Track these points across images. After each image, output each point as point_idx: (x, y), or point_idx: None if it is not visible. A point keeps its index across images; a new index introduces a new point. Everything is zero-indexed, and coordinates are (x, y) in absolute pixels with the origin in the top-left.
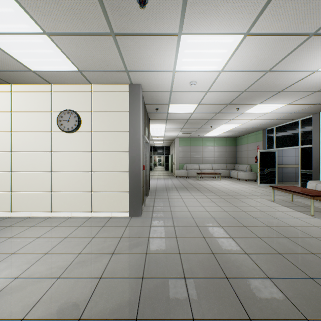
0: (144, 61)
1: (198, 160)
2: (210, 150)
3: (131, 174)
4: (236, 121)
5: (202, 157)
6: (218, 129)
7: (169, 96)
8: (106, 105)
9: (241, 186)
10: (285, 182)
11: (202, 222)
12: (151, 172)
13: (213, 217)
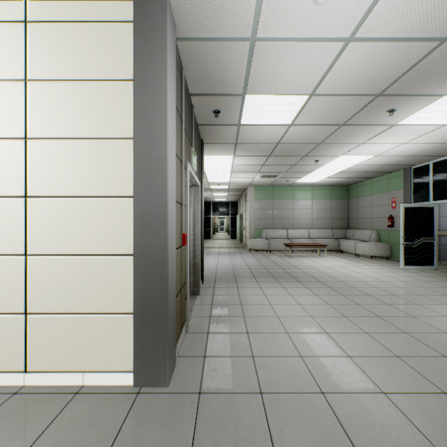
0: None
1: (286, 223)
2: (305, 207)
3: (139, 263)
4: (367, 149)
5: (292, 217)
6: (326, 168)
7: (247, 61)
8: (66, 61)
9: (371, 270)
10: (444, 261)
11: (366, 428)
12: (209, 241)
13: (384, 392)
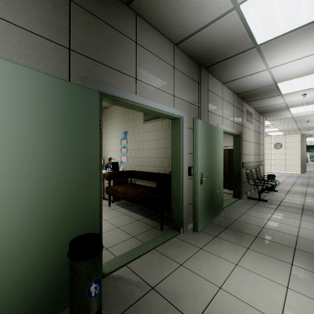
0: (307, 132)
1: None
2: None
3: (300, 161)
4: None
5: None
6: None
7: None
8: (290, 141)
9: None
10: None
11: None
12: None
13: None
